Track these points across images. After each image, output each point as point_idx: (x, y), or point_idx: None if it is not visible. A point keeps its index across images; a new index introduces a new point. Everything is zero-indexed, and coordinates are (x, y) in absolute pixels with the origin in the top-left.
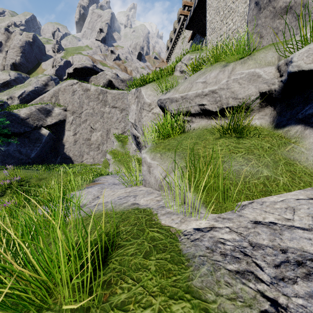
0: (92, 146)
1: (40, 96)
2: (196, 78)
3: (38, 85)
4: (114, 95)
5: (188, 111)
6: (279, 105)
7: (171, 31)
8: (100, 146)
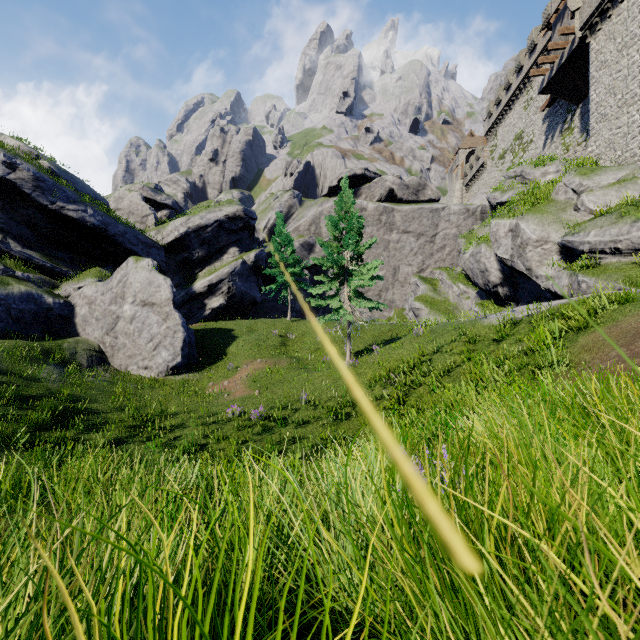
0: (368, 294)
1: (290, 225)
2: (609, 228)
3: (281, 208)
4: (406, 213)
5: (601, 251)
6: None
7: (499, 87)
8: (382, 294)
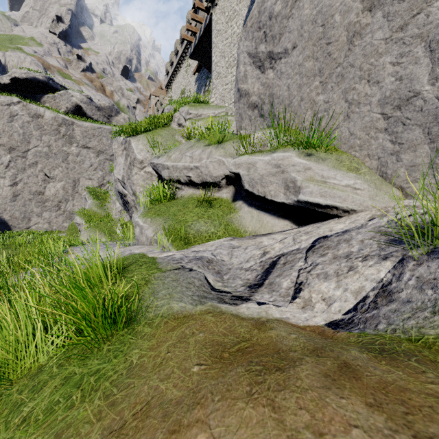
0: (47, 204)
1: None
2: (186, 151)
3: None
4: (86, 129)
5: (178, 179)
6: (236, 185)
7: (172, 52)
8: (62, 205)
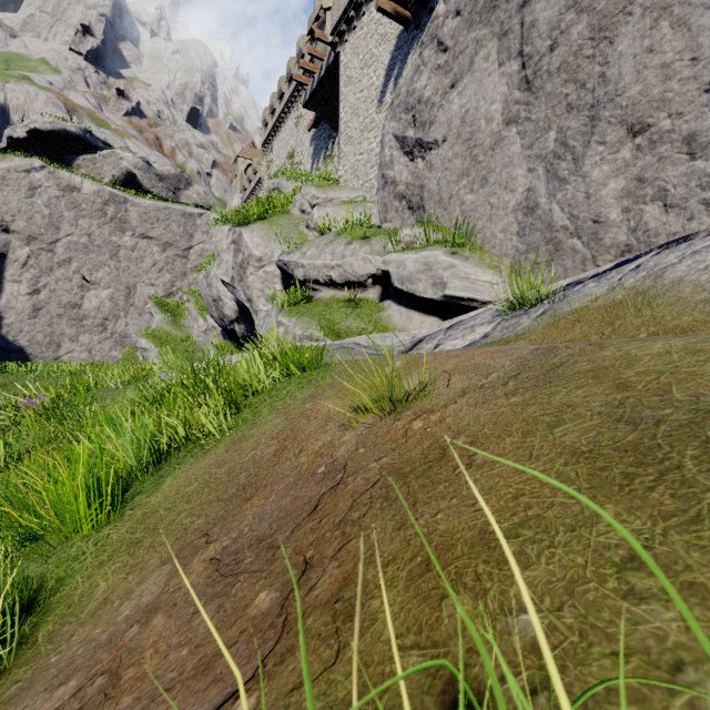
0: (85, 323)
1: None
2: (325, 247)
3: None
4: (147, 210)
5: (316, 279)
6: (383, 285)
7: (273, 93)
8: (109, 324)
